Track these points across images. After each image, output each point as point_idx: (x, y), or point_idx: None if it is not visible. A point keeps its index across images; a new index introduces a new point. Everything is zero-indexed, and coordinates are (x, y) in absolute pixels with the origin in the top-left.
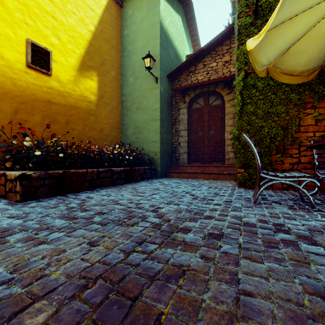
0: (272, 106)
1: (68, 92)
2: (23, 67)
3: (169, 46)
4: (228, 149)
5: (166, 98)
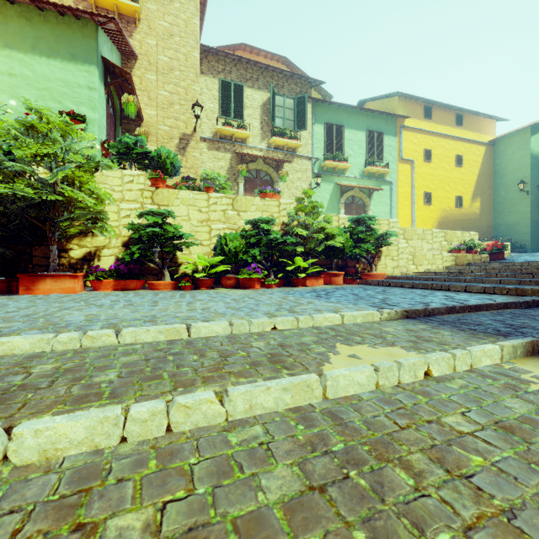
0: None
1: (467, 213)
2: (454, 208)
3: (538, 163)
4: None
5: (536, 202)
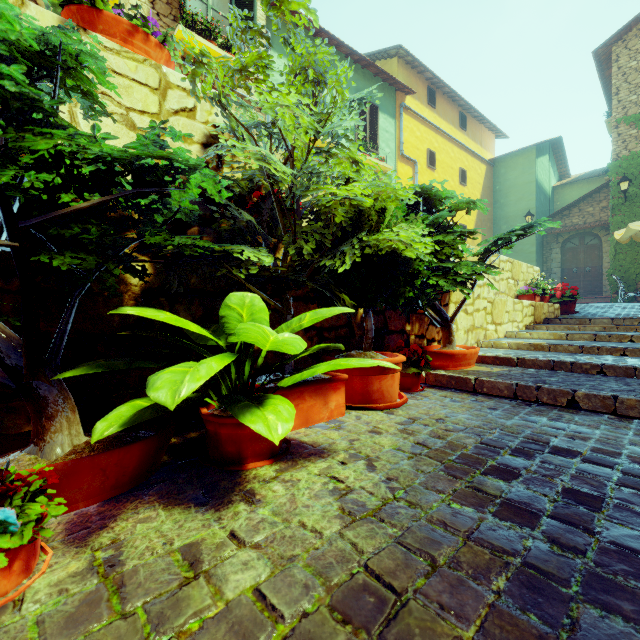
0: (638, 255)
1: None
2: None
3: (540, 194)
4: (605, 282)
5: (539, 241)
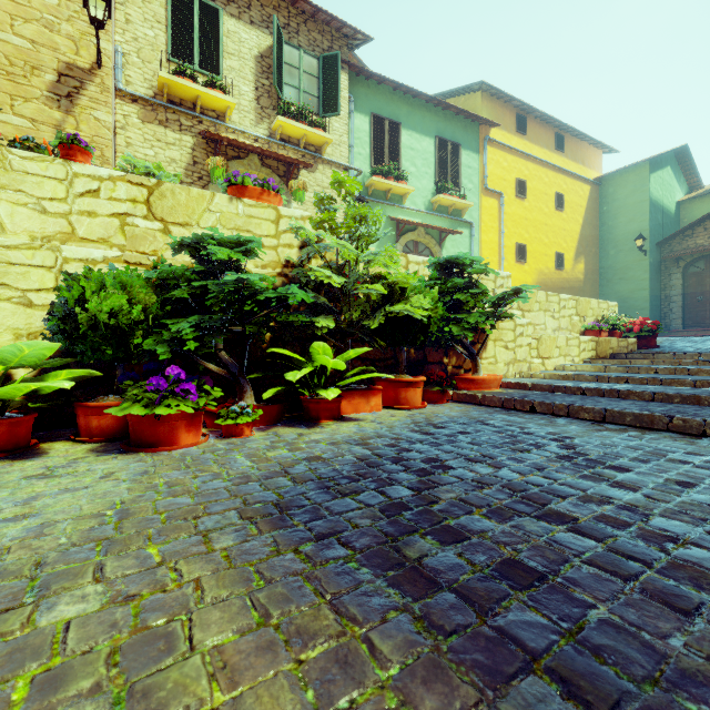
0: None
1: (570, 278)
2: (553, 270)
3: (657, 213)
4: None
5: (655, 266)
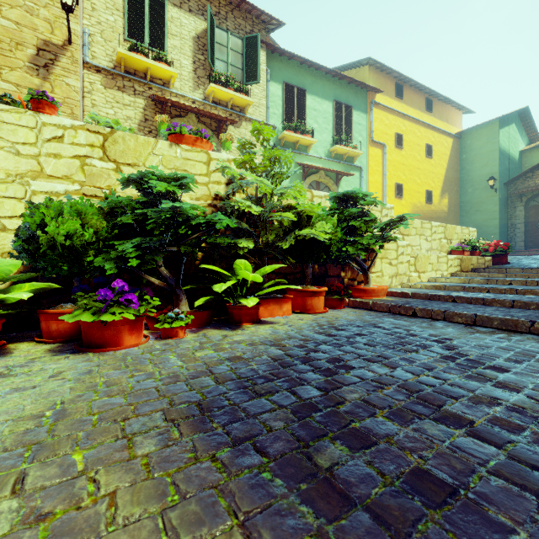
0: None
1: (437, 210)
2: (424, 204)
3: (505, 160)
4: None
5: (503, 200)
